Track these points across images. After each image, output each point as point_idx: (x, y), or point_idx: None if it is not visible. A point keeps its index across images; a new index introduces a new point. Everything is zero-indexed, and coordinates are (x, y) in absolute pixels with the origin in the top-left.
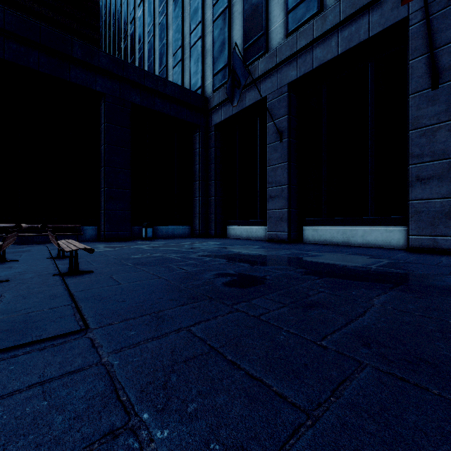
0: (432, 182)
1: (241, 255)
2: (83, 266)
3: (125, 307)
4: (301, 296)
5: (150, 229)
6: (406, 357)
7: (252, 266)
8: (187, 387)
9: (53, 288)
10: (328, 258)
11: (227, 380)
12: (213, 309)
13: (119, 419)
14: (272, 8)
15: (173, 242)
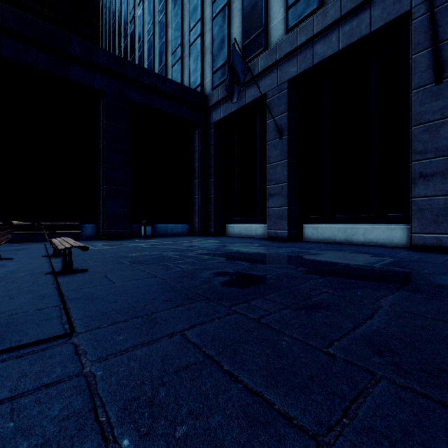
0: (435, 178)
1: (240, 253)
2: (78, 264)
3: (116, 308)
4: (303, 296)
5: (149, 227)
6: (425, 368)
7: (252, 265)
8: (177, 404)
9: (43, 288)
10: (330, 256)
11: (223, 396)
12: (210, 310)
13: (94, 447)
14: (272, 5)
15: (172, 240)
